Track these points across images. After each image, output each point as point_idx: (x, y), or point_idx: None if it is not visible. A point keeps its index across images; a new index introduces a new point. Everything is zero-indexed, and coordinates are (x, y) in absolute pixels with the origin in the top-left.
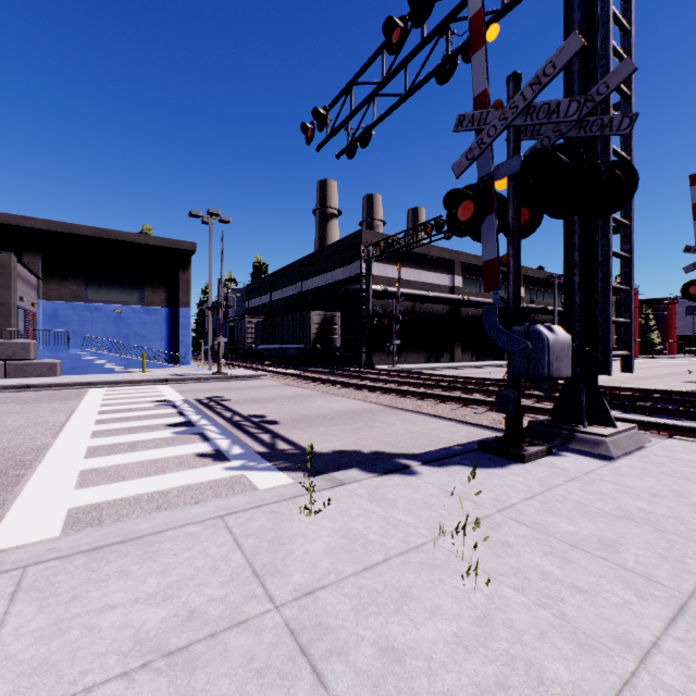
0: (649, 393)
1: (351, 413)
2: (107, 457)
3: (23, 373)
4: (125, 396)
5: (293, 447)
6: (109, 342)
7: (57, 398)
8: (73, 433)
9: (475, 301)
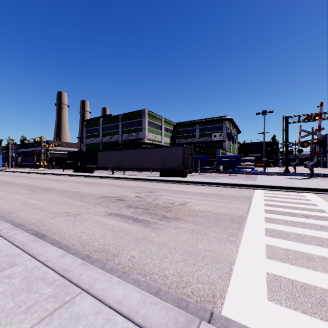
0: None
1: None
2: None
3: None
4: None
5: None
6: None
7: None
8: None
9: None
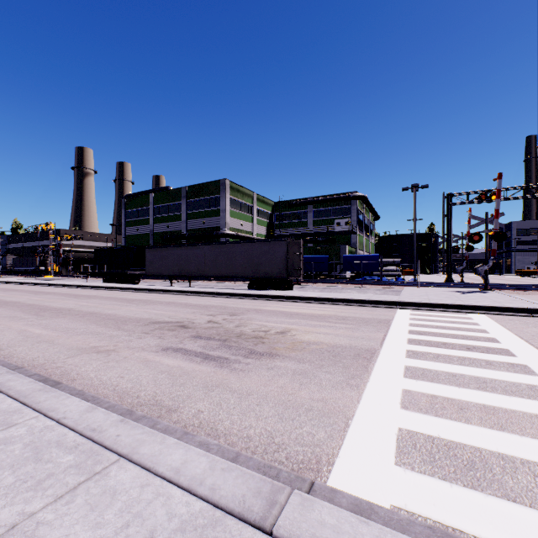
0: None
1: None
2: None
3: None
4: None
5: None
6: None
7: None
8: None
9: None
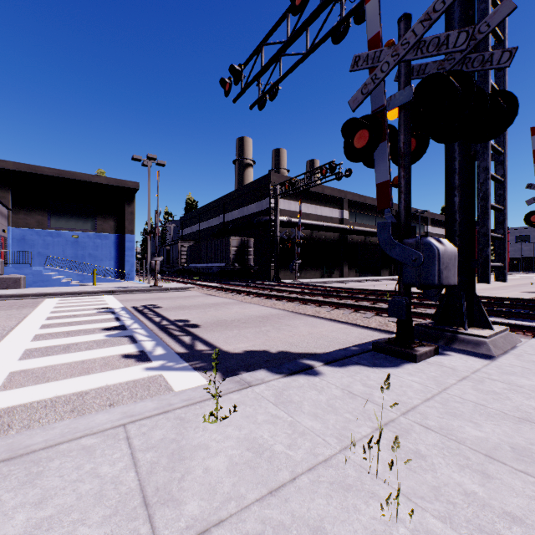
0: (501, 300)
1: (261, 318)
2: (39, 358)
3: None
4: (74, 304)
5: (209, 348)
6: (67, 261)
7: (15, 306)
8: (17, 336)
9: (359, 230)
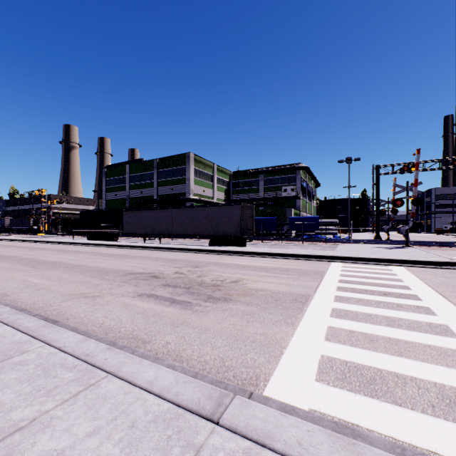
0: None
1: None
2: None
3: None
4: None
5: None
6: None
7: None
8: None
9: None
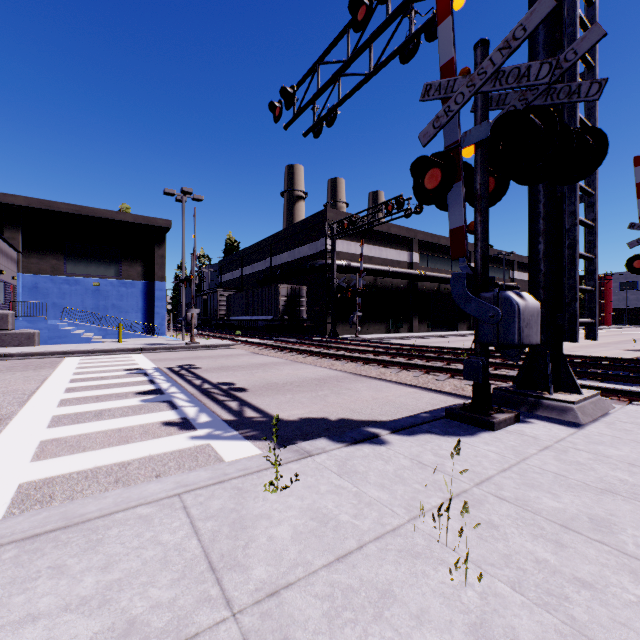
0: (598, 360)
1: (318, 381)
2: (70, 426)
3: (1, 343)
4: (99, 364)
5: (260, 415)
6: (87, 313)
7: (31, 367)
8: (40, 401)
9: (432, 276)
